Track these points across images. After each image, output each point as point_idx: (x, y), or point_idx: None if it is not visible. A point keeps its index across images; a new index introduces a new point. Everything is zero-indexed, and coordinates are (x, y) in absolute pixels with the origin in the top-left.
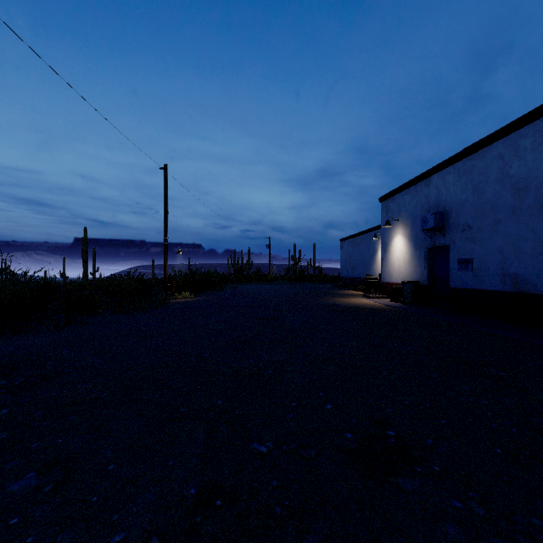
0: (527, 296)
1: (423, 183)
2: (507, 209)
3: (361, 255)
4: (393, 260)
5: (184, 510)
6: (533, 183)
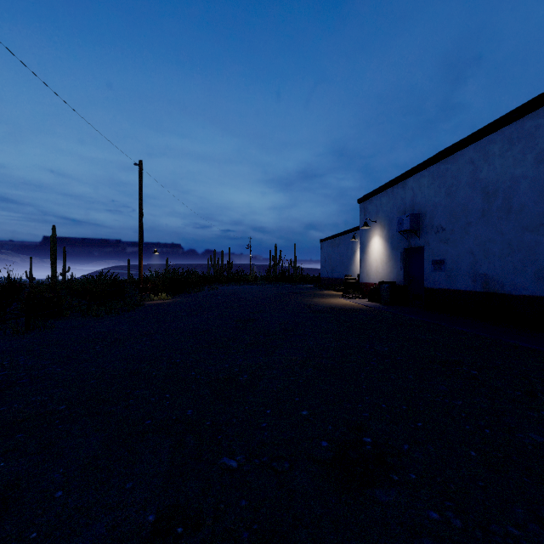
0: (495, 296)
1: (400, 186)
2: (478, 212)
3: (340, 256)
4: (371, 260)
5: (139, 542)
6: (501, 187)
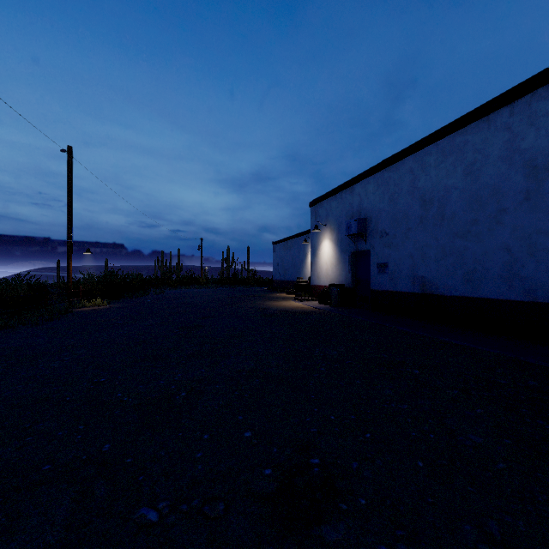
0: (431, 297)
1: (348, 191)
2: (416, 219)
3: (292, 259)
4: (321, 263)
5: None
6: (436, 196)
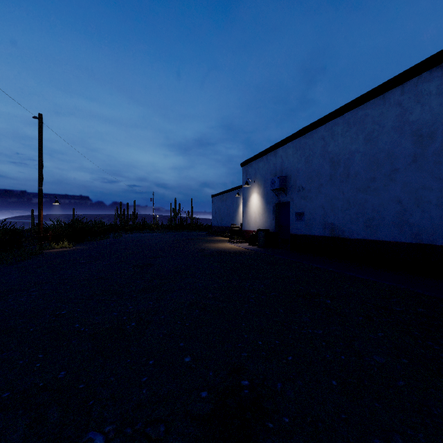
0: (339, 239)
1: (272, 154)
2: (327, 177)
3: (227, 209)
4: (251, 212)
5: None
6: (342, 159)
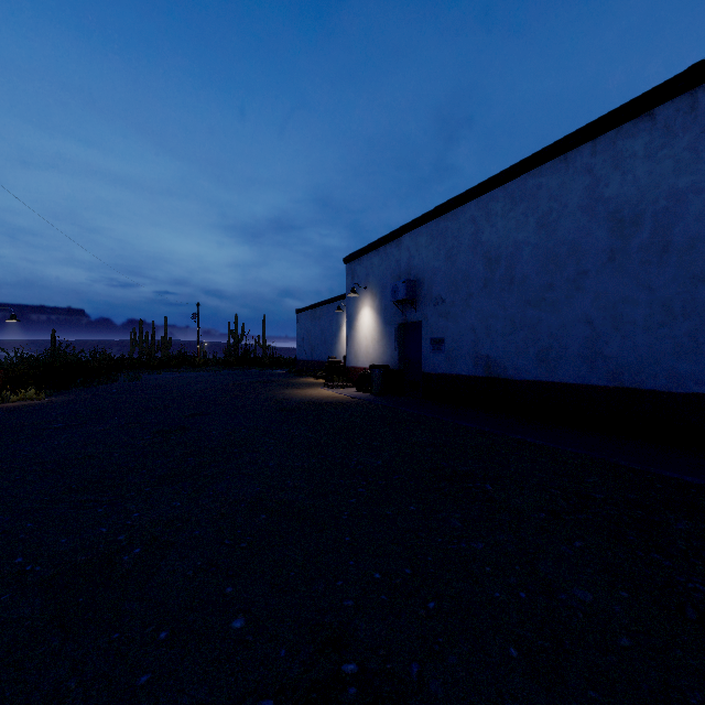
0: (498, 381)
1: (394, 244)
2: (480, 282)
3: (322, 332)
4: (360, 338)
5: None
6: (503, 254)
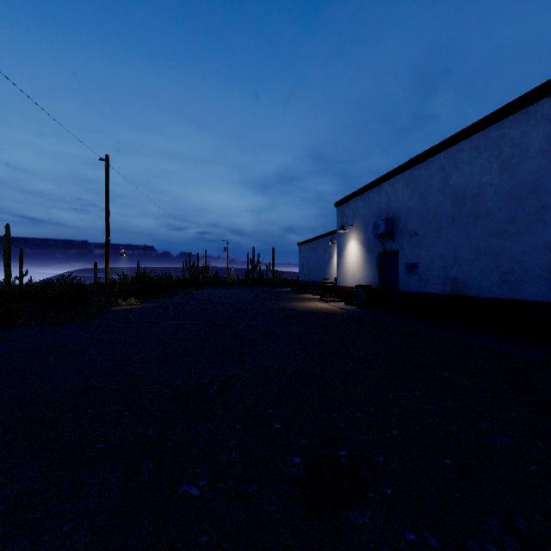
0: (464, 298)
1: (375, 190)
2: (448, 218)
3: (317, 259)
4: (347, 264)
5: None
6: (469, 194)
